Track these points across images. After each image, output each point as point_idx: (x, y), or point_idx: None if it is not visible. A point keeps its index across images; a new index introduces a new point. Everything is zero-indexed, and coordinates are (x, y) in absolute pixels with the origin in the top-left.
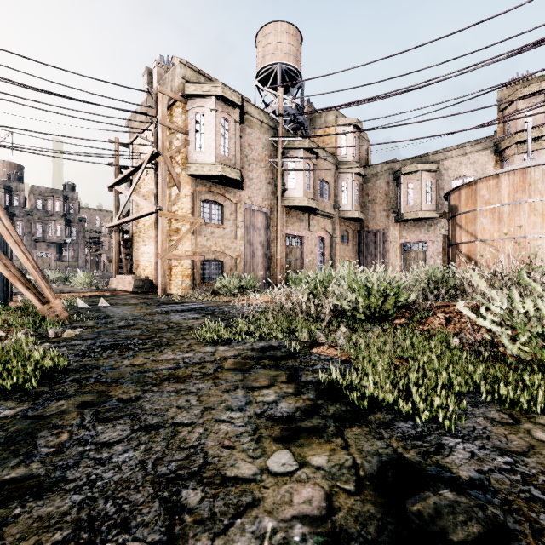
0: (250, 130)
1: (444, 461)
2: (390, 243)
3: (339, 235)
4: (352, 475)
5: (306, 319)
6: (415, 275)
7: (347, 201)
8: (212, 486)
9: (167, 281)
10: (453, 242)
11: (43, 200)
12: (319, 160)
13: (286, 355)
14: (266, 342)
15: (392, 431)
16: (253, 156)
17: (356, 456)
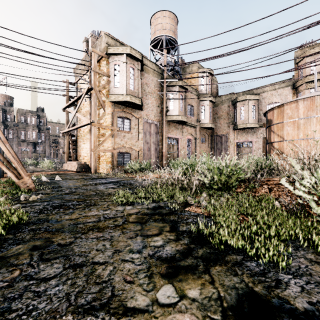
0: (147, 75)
1: (283, 294)
2: (230, 142)
3: (200, 137)
4: (218, 306)
5: (181, 189)
6: (246, 161)
7: (204, 117)
8: (116, 316)
9: (97, 165)
10: (269, 141)
11: (25, 117)
12: (188, 93)
13: (169, 212)
14: (156, 203)
15: (243, 269)
16: (148, 90)
17: (220, 290)
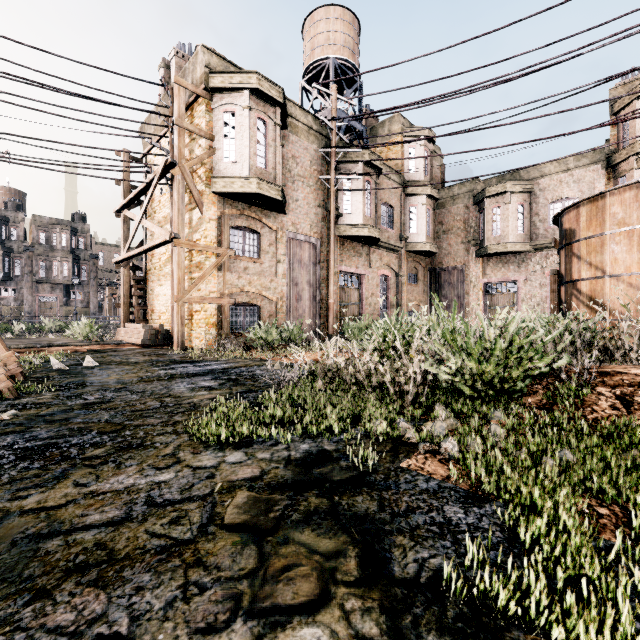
0: (295, 138)
1: None
2: (470, 283)
3: (406, 273)
4: None
5: (378, 396)
6: None
7: (416, 231)
8: None
9: (187, 331)
10: (567, 278)
11: (47, 233)
12: (382, 179)
13: (351, 478)
14: (312, 442)
15: None
16: (298, 171)
17: None
